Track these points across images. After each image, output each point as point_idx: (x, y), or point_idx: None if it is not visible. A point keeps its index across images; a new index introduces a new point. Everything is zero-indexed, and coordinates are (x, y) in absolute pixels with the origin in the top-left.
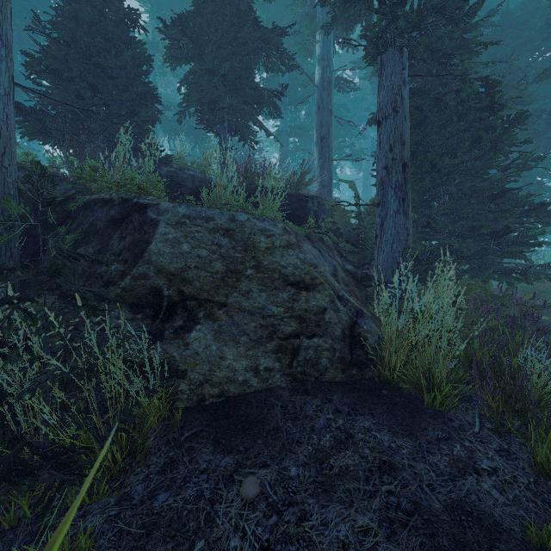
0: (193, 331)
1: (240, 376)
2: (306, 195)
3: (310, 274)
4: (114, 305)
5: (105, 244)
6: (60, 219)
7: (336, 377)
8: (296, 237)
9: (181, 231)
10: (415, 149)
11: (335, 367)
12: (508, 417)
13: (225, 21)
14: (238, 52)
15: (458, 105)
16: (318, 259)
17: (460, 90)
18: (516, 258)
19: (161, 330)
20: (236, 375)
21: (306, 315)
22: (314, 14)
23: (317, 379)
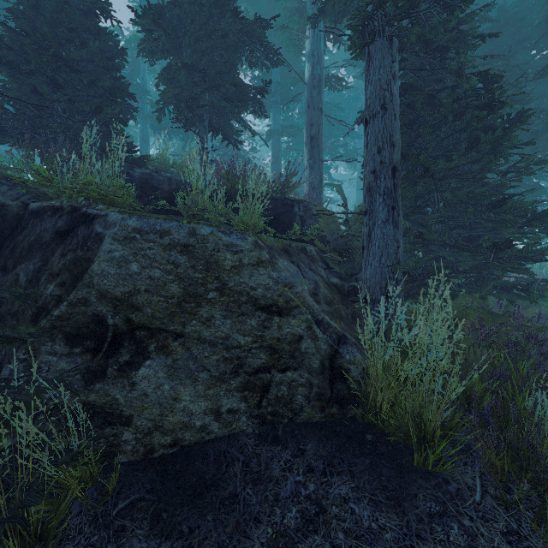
0: (141, 368)
1: (198, 421)
2: (291, 198)
3: (284, 295)
4: (46, 337)
5: (45, 262)
6: (11, 228)
7: (313, 417)
8: (270, 252)
9: (129, 247)
10: (407, 150)
11: (312, 405)
12: (515, 479)
13: (203, 11)
14: (218, 46)
15: (454, 102)
16: (296, 277)
17: (455, 87)
18: (518, 273)
19: (103, 366)
20: (192, 420)
21: (278, 345)
22: (304, 8)
23: (290, 420)
